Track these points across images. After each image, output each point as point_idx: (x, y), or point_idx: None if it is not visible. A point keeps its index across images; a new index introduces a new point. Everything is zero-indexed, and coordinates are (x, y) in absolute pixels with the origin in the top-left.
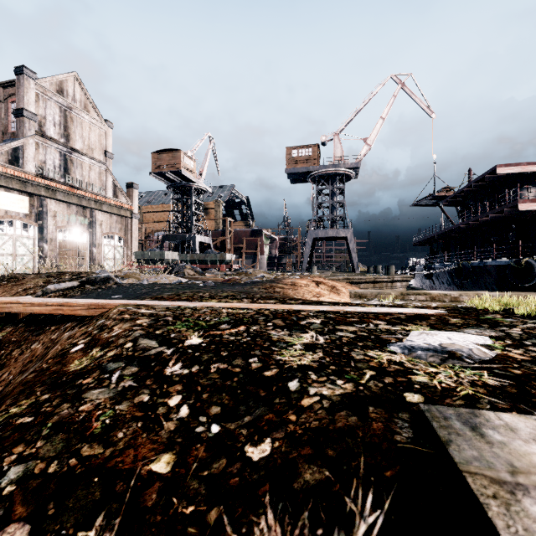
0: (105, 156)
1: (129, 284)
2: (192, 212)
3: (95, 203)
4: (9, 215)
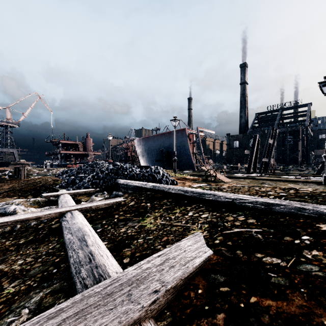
0: None
1: None
2: None
3: None
4: None
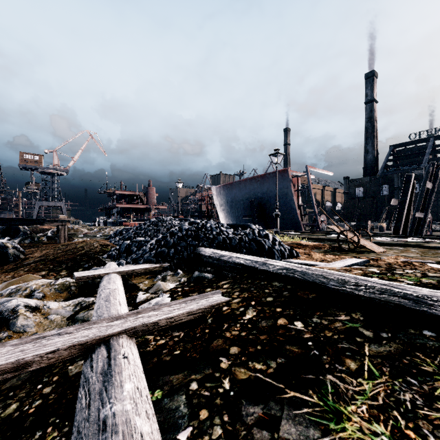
0: None
1: None
2: None
3: None
4: None
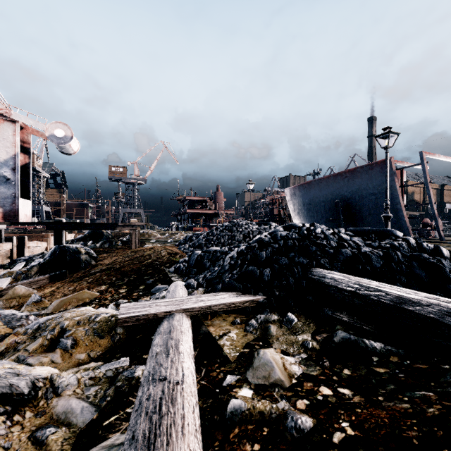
0: None
1: None
2: (39, 191)
3: None
4: None
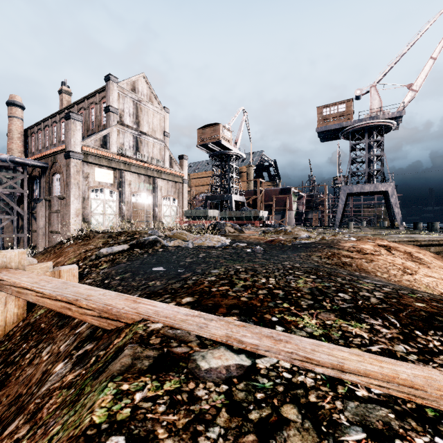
0: (164, 135)
1: (174, 247)
2: (229, 175)
3: (157, 172)
4: (101, 185)
